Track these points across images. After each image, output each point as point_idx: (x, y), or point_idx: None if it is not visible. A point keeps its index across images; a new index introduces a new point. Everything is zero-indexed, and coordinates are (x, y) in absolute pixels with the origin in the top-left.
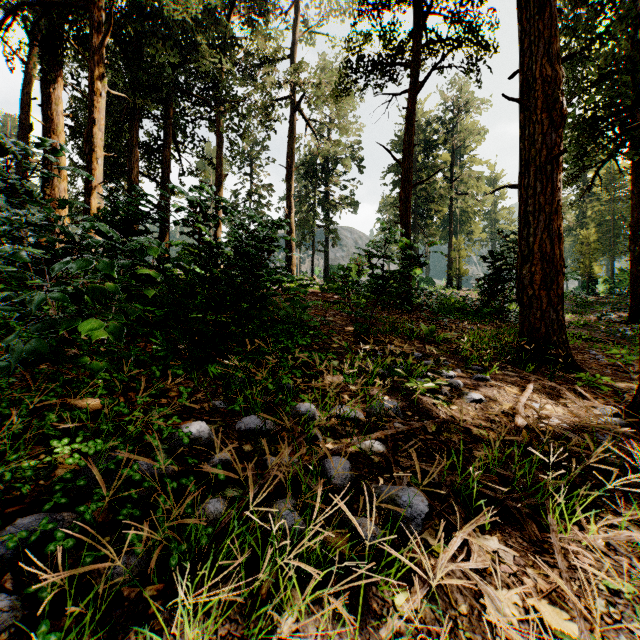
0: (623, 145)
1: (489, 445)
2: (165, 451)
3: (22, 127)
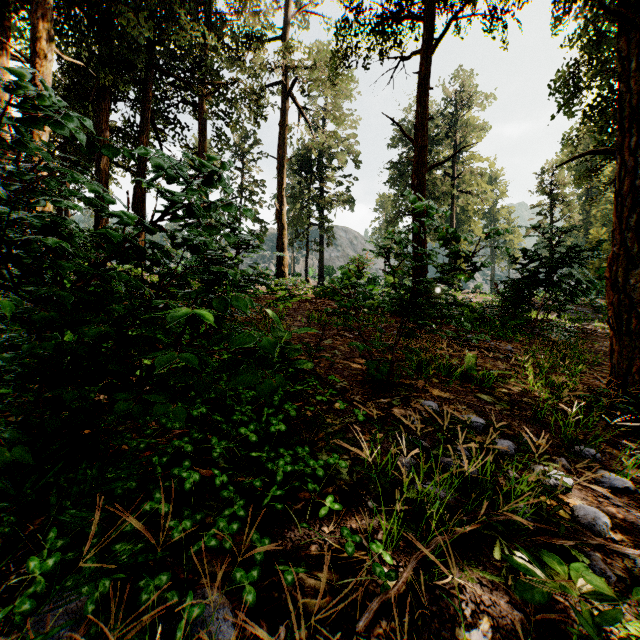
0: None
1: None
2: None
3: None
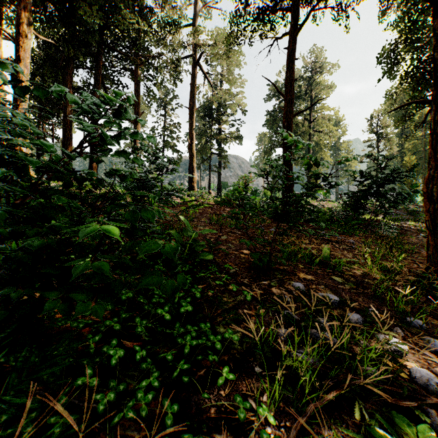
0: None
1: None
2: None
3: None
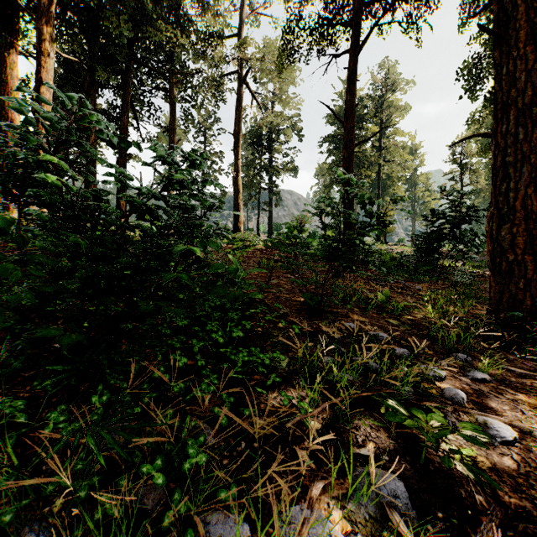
0: None
1: None
2: None
3: None
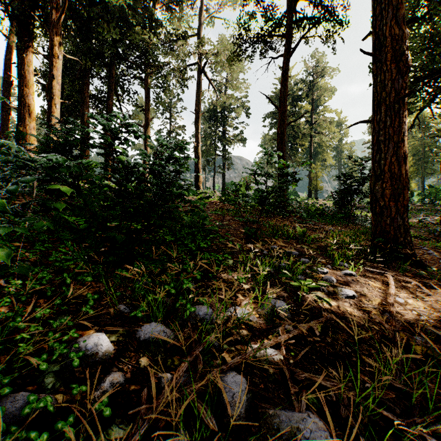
0: (436, 97)
1: (371, 346)
2: (54, 373)
3: (6, 83)
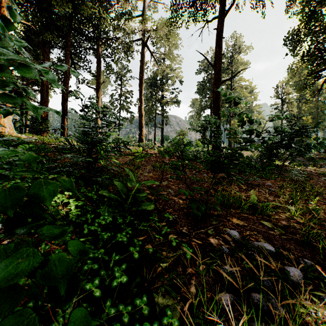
0: None
1: None
2: None
3: None
